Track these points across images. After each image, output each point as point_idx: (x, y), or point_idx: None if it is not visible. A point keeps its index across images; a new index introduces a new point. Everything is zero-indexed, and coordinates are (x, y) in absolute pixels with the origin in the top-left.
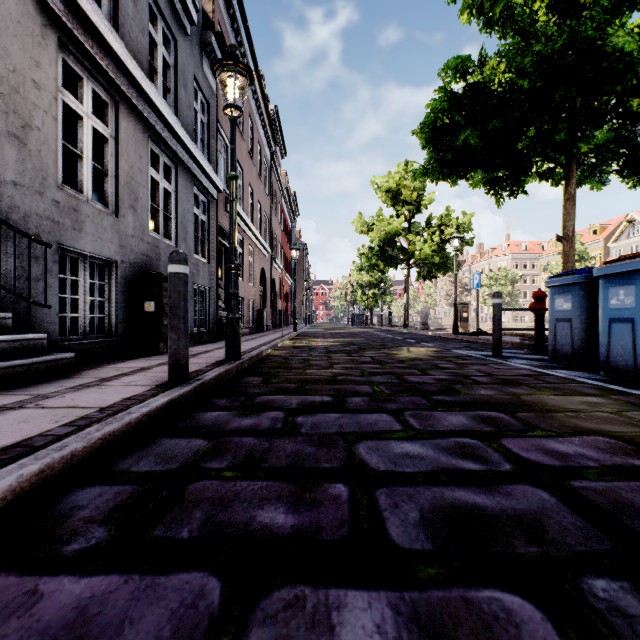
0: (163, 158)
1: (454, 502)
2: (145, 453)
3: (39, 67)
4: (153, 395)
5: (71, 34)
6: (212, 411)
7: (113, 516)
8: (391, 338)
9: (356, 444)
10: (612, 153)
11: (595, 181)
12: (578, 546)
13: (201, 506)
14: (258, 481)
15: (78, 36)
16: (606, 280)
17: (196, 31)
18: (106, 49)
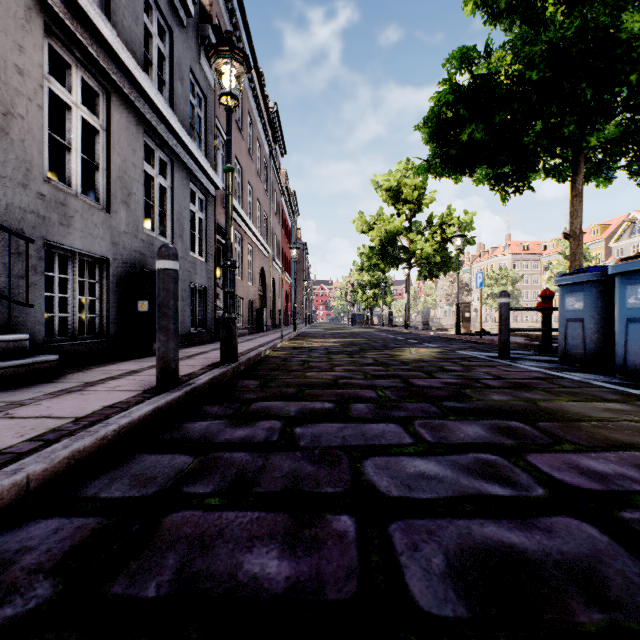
0: (158, 153)
1: (485, 542)
2: (120, 473)
3: (22, 52)
4: (138, 402)
5: (58, 18)
6: (202, 420)
7: (65, 563)
8: (392, 338)
9: (362, 461)
10: (621, 148)
11: (601, 178)
12: None
13: (176, 548)
14: (248, 511)
15: (65, 21)
16: (623, 278)
17: (193, 23)
18: (96, 36)
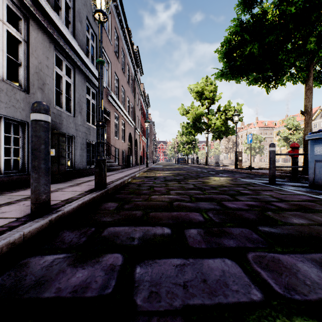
0: (65, 62)
1: None
2: None
3: None
4: None
5: None
6: (52, 253)
7: None
8: (200, 171)
9: None
10: None
11: (318, 81)
12: None
13: None
14: None
15: None
16: None
17: None
18: None
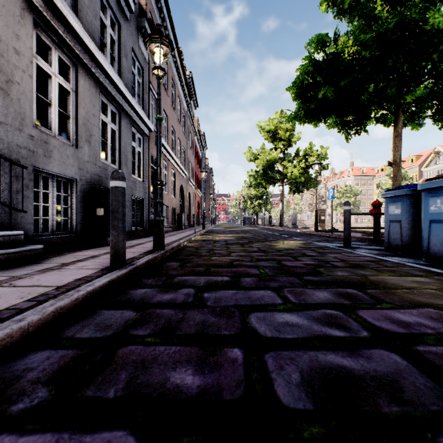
0: (110, 107)
1: (327, 364)
2: (88, 322)
3: (19, 39)
4: (98, 276)
5: (42, 16)
6: (141, 288)
7: (55, 377)
8: (271, 234)
9: (248, 315)
10: (427, 103)
11: (415, 124)
12: (432, 405)
13: (126, 368)
14: (173, 346)
15: (48, 17)
16: (427, 192)
17: (134, 18)
18: (68, 27)
